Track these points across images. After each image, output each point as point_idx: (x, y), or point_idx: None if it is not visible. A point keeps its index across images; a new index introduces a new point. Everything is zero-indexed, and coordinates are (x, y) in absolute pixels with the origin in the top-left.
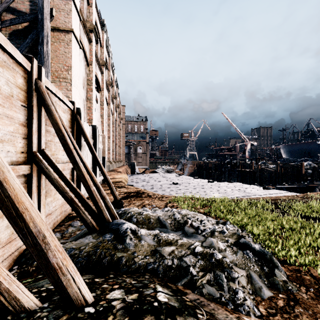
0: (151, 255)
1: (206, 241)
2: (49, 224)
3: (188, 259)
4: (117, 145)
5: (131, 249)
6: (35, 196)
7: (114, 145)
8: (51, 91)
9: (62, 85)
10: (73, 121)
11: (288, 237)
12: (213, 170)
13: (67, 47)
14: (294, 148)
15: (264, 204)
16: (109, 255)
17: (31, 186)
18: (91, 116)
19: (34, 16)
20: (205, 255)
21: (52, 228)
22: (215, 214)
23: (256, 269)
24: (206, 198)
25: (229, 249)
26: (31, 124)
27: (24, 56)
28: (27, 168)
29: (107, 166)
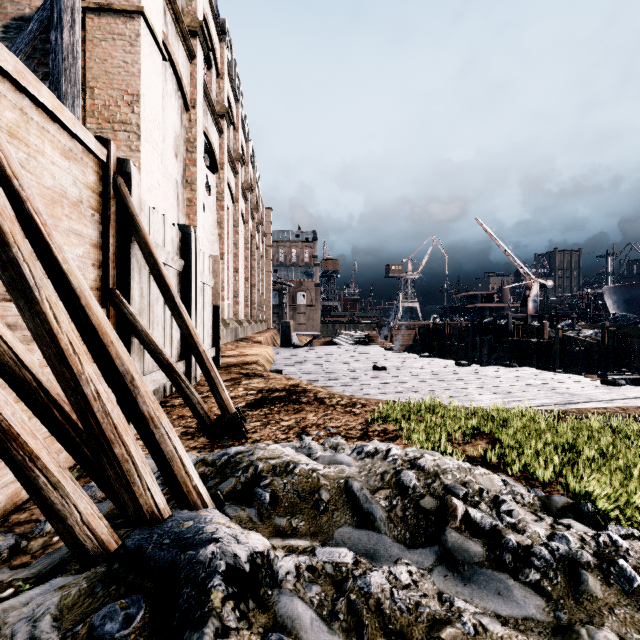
0: None
1: None
2: None
3: None
4: (254, 287)
5: None
6: None
7: (249, 288)
8: None
9: (119, 138)
10: (107, 192)
11: None
12: (455, 341)
13: (129, 51)
14: (636, 294)
15: None
16: None
17: None
18: (193, 219)
19: None
20: None
21: (1, 510)
22: (521, 467)
23: None
24: (472, 409)
25: None
26: None
27: None
28: None
29: (232, 329)
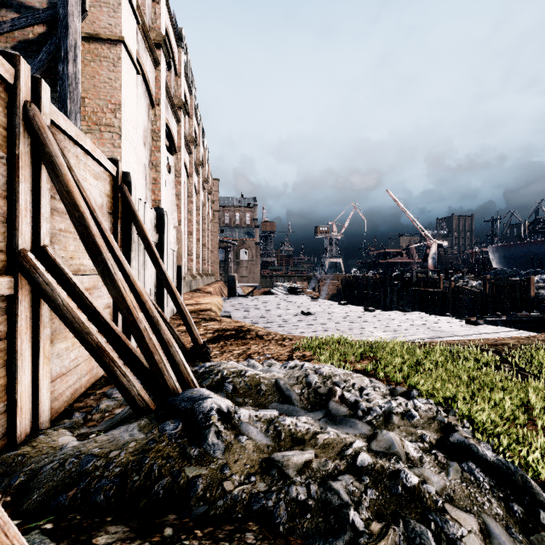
0: (260, 472)
1: (377, 439)
2: (61, 394)
3: (342, 485)
4: (205, 246)
5: (218, 457)
6: (24, 341)
7: (200, 247)
8: (66, 133)
9: (105, 137)
10: (116, 196)
11: (542, 426)
12: (371, 290)
13: (113, 70)
14: (513, 252)
15: (478, 354)
16: (168, 472)
17: (14, 321)
18: (158, 194)
19: (53, 12)
20: (379, 474)
21: (68, 401)
22: (385, 374)
23: (497, 510)
24: (365, 341)
25: (429, 459)
26: (16, 194)
27: (0, 54)
28: (6, 284)
29: (188, 282)
